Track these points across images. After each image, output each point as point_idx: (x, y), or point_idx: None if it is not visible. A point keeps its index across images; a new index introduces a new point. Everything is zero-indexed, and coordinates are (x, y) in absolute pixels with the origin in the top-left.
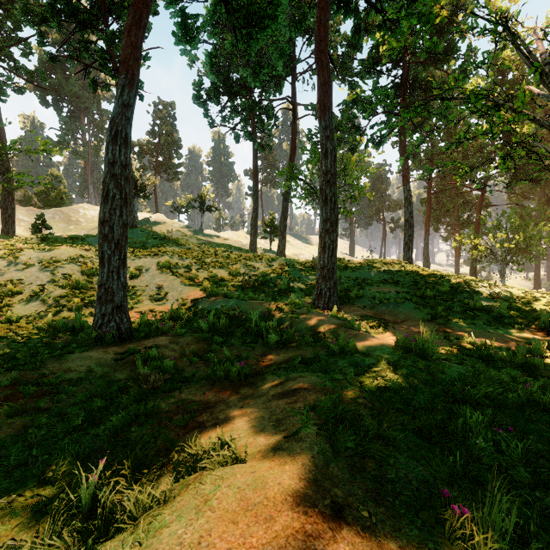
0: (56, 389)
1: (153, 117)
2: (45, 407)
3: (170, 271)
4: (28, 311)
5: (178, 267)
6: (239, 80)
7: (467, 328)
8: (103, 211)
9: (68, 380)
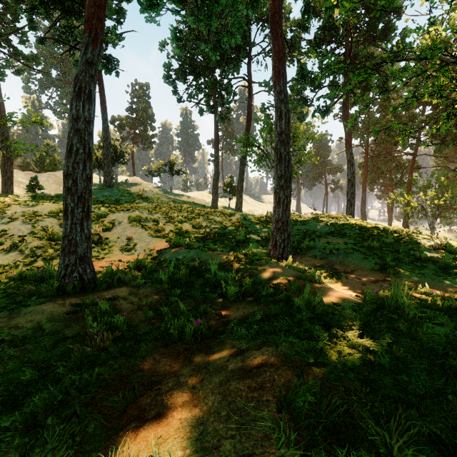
0: None
1: (131, 96)
2: None
3: (140, 224)
4: (6, 261)
5: (147, 221)
6: (202, 62)
7: (417, 278)
8: (67, 165)
9: (10, 339)
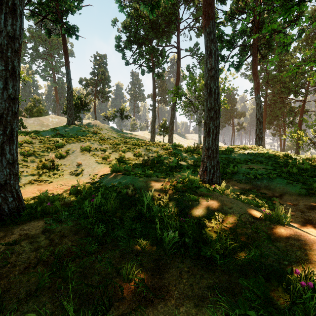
0: None
1: (93, 63)
2: None
3: (89, 152)
4: None
5: (96, 150)
6: (144, 35)
7: None
8: None
9: None
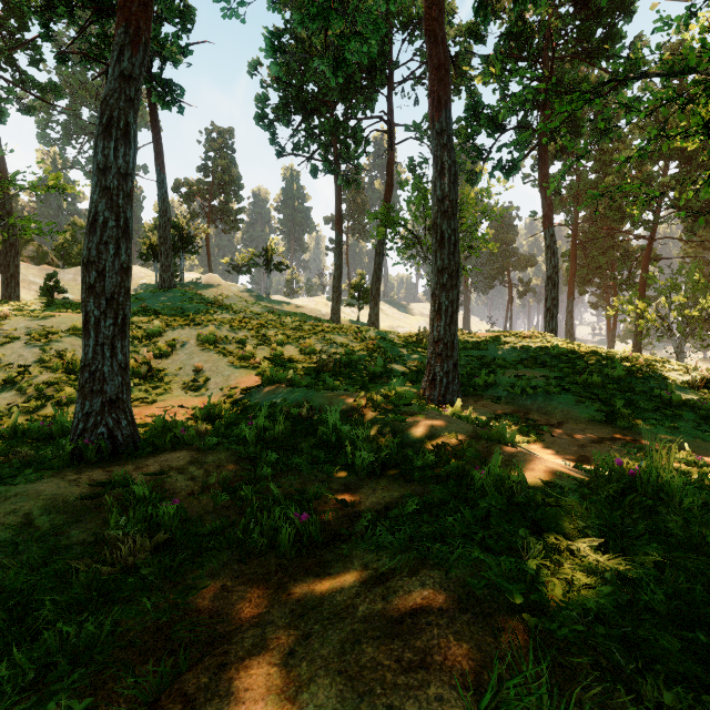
0: None
1: (205, 148)
2: None
3: (215, 347)
4: None
5: (227, 342)
6: (316, 93)
7: (668, 435)
8: (87, 247)
9: None
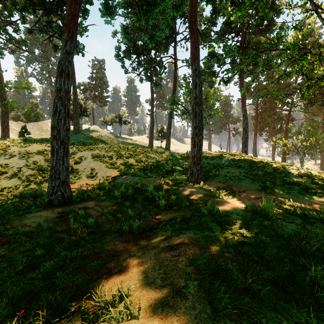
0: (13, 240)
1: (92, 68)
2: (1, 254)
3: (99, 159)
4: (10, 184)
5: (104, 157)
6: (142, 45)
7: (286, 195)
8: (53, 121)
9: (23, 232)
